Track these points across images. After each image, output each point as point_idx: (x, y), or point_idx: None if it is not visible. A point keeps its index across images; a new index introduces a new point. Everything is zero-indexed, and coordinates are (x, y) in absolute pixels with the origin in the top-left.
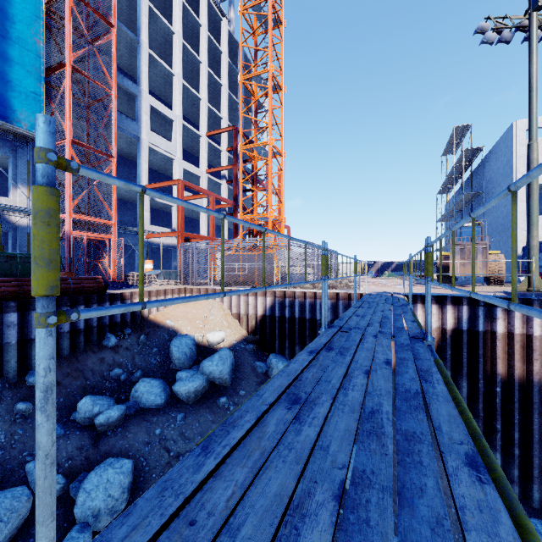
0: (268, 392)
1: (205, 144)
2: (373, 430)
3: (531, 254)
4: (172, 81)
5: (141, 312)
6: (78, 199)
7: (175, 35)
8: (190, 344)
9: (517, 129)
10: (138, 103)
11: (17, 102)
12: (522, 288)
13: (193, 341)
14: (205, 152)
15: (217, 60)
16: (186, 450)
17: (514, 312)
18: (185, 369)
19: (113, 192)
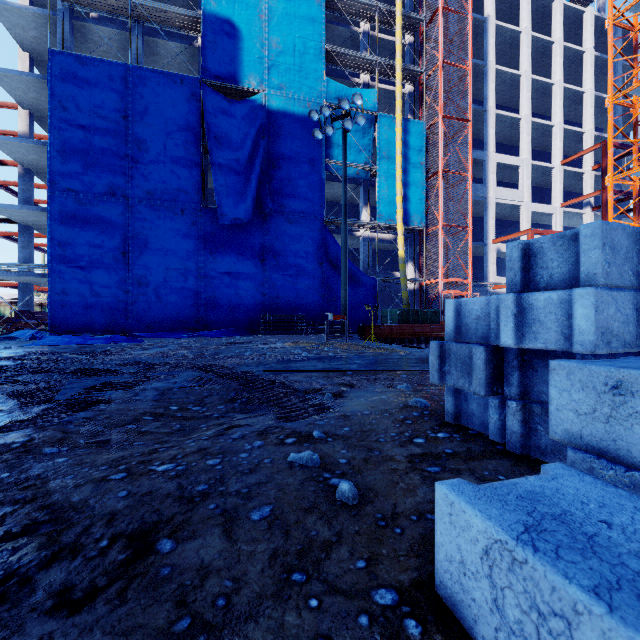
0: None
1: (559, 175)
2: None
3: None
4: (518, 125)
5: None
6: (446, 267)
7: (522, 77)
8: None
9: None
10: (485, 167)
11: (412, 210)
12: None
13: None
14: (559, 183)
15: (576, 63)
16: None
17: None
18: None
19: (469, 256)
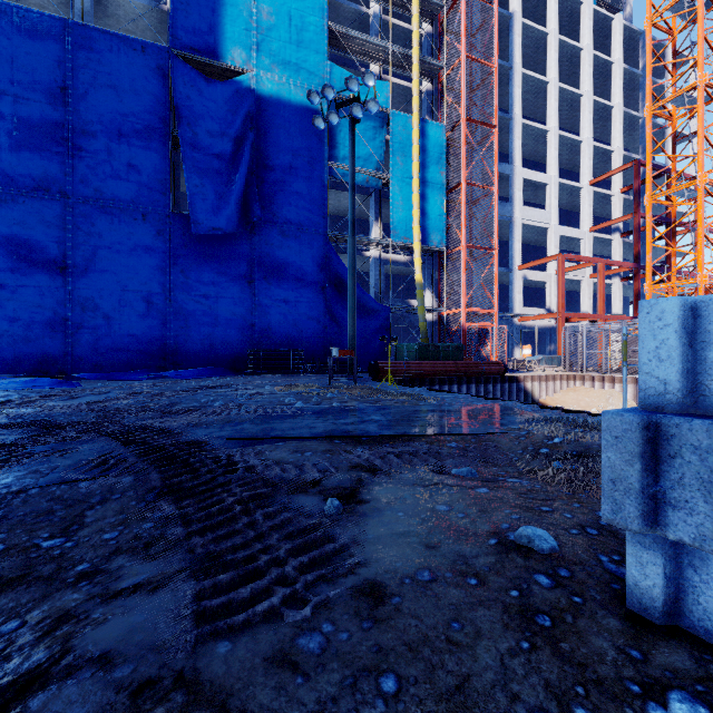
0: None
1: (587, 196)
2: None
3: None
4: (544, 138)
5: (532, 395)
6: (469, 294)
7: (549, 85)
8: None
9: None
10: (511, 183)
11: (430, 227)
12: None
13: None
14: (587, 206)
15: (604, 76)
16: None
17: None
18: None
19: (494, 283)
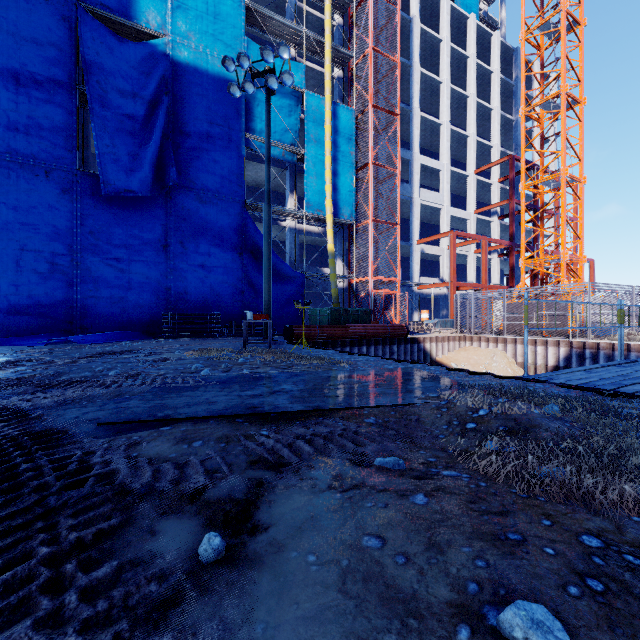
0: (574, 369)
1: (473, 183)
2: (623, 376)
3: None
4: (438, 131)
5: (430, 355)
6: (376, 264)
7: (442, 85)
8: None
9: None
10: (411, 167)
11: (341, 202)
12: None
13: None
14: (473, 191)
15: (485, 82)
16: None
17: None
18: None
19: (397, 254)
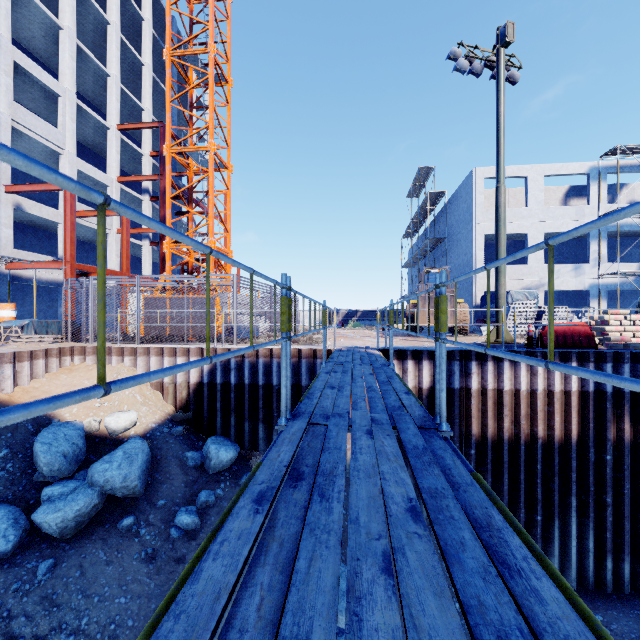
0: None
1: (116, 140)
2: None
3: (499, 303)
4: (58, 37)
5: None
6: None
7: None
8: (73, 436)
9: (477, 177)
10: None
11: None
12: (492, 339)
13: (80, 432)
14: (116, 151)
15: (136, 28)
16: (52, 626)
17: (487, 365)
18: (59, 481)
19: None
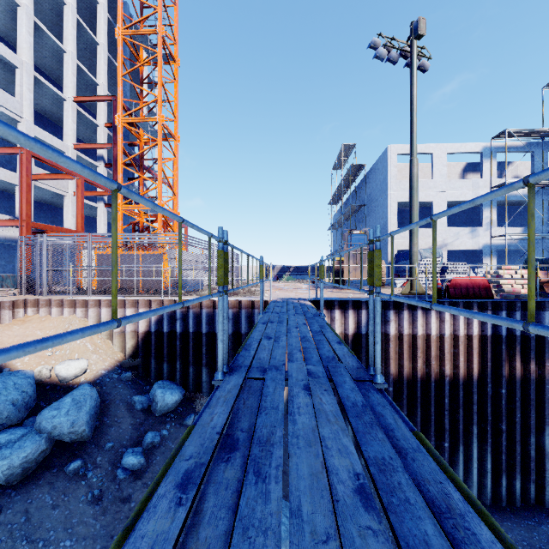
0: None
1: (72, 111)
2: None
3: (413, 260)
4: (16, 13)
5: None
6: None
7: None
8: (23, 385)
9: (391, 153)
10: None
11: None
12: (406, 291)
13: (30, 380)
14: (72, 121)
15: (91, 11)
16: None
17: (403, 314)
18: (7, 429)
19: None
